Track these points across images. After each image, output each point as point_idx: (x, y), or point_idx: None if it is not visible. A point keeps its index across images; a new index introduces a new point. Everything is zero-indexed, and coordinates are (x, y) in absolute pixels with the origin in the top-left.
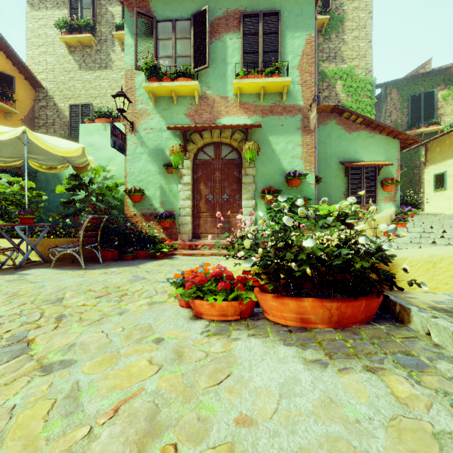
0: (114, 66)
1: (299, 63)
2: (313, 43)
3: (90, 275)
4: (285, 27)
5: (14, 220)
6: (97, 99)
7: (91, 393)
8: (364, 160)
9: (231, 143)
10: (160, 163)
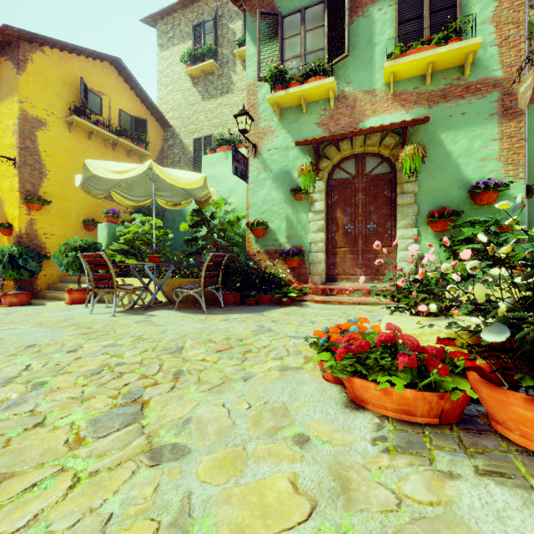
0: (235, 89)
1: (495, 12)
2: None
3: (211, 321)
4: None
5: (145, 259)
6: (218, 128)
7: (206, 530)
8: None
9: (379, 152)
10: (286, 188)
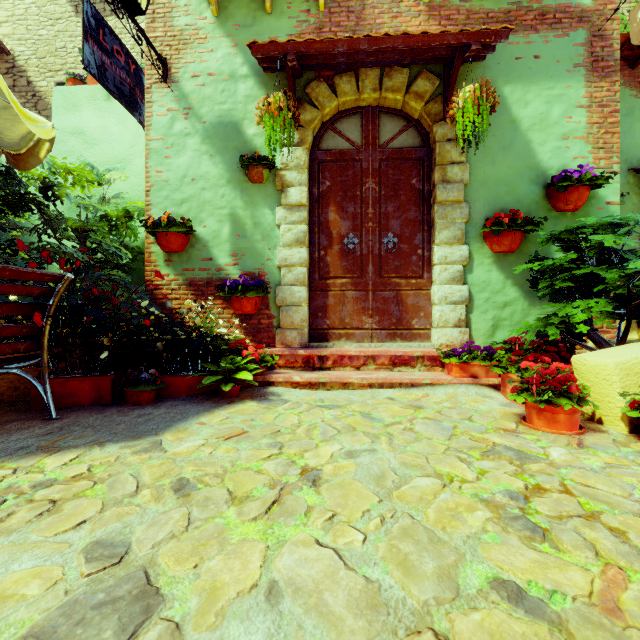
0: None
1: None
2: None
3: None
4: None
5: None
6: None
7: None
8: None
9: (405, 105)
10: (230, 156)
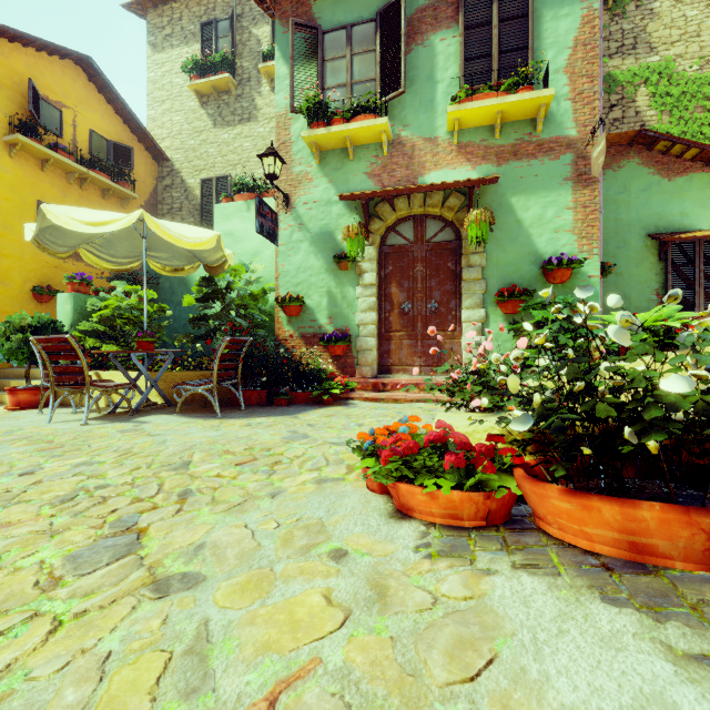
0: (260, 116)
1: (569, 61)
2: (595, 21)
3: (227, 428)
4: (541, 2)
5: (131, 345)
6: (237, 167)
7: (228, 652)
8: (700, 228)
9: (442, 214)
10: (327, 254)
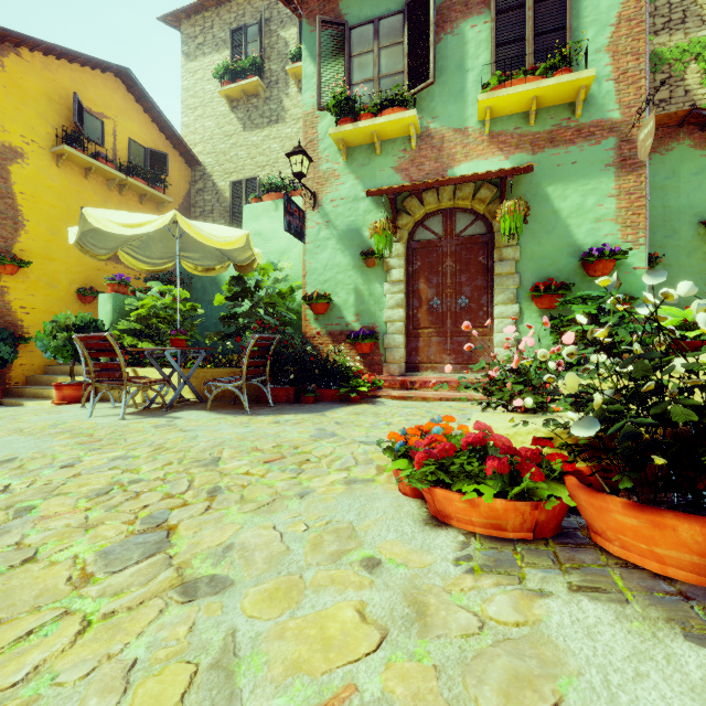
0: (288, 117)
1: (611, 39)
2: None
3: (256, 424)
4: None
5: (165, 343)
6: (265, 169)
7: (256, 669)
8: None
9: (472, 207)
10: (354, 251)
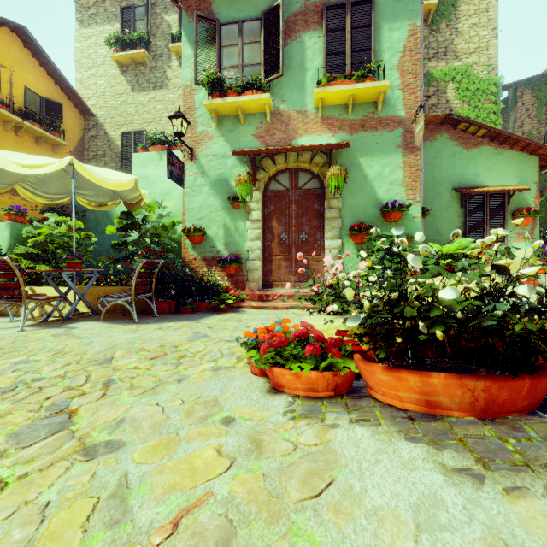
0: (170, 85)
1: (400, 62)
2: (418, 35)
3: (143, 331)
4: (381, 17)
5: (61, 265)
6: (151, 124)
7: (143, 494)
8: (487, 185)
9: (310, 168)
10: (224, 196)
